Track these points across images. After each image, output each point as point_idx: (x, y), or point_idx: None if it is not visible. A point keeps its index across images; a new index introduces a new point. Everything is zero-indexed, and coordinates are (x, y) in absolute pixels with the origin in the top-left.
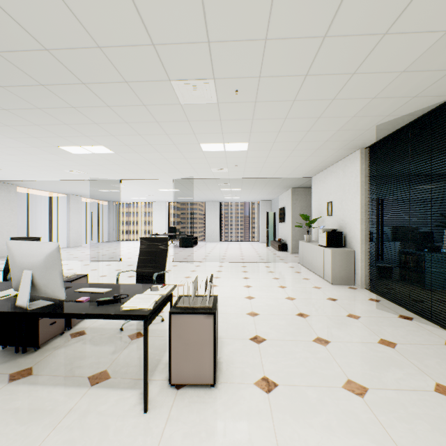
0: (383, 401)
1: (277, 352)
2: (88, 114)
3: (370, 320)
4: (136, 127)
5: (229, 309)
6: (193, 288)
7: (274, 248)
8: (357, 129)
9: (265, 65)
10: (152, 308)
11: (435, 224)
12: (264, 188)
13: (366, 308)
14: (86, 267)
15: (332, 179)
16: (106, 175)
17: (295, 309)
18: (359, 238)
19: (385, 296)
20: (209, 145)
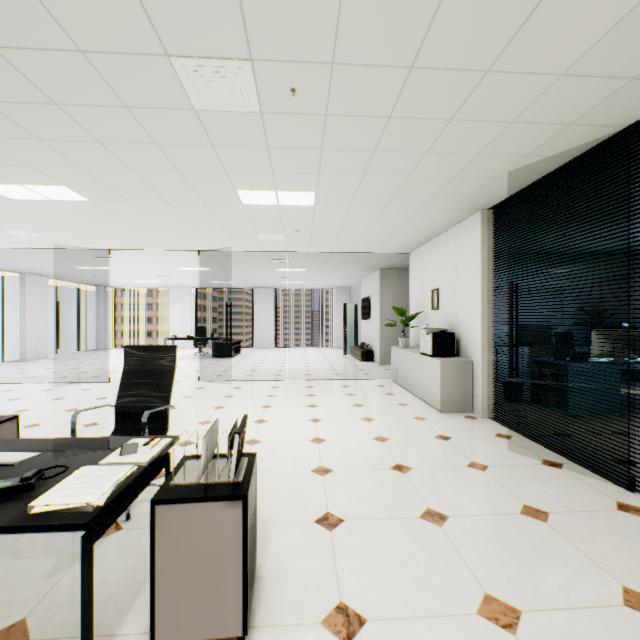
0: (550, 637)
1: (363, 545)
2: (20, 119)
3: (503, 472)
4: (120, 153)
5: (283, 464)
6: (203, 448)
7: (355, 357)
8: (481, 177)
9: (342, 37)
10: (107, 501)
11: (573, 322)
12: (340, 268)
13: (494, 450)
14: (44, 395)
15: (440, 255)
16: (82, 242)
17: (389, 458)
18: (480, 343)
19: (517, 429)
20: (252, 193)
